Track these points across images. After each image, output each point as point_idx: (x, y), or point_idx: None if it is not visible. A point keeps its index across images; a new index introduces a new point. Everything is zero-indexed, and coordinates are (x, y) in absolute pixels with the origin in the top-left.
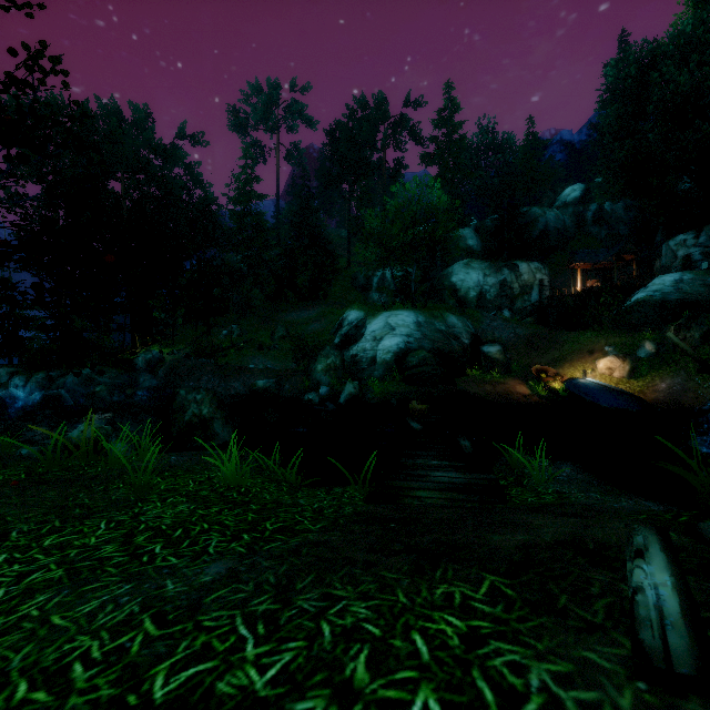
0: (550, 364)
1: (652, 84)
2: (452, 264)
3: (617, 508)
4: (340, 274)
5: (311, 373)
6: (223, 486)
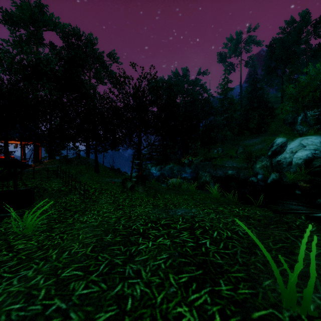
0: None
1: None
2: None
3: None
4: (275, 118)
5: (253, 168)
6: (212, 197)
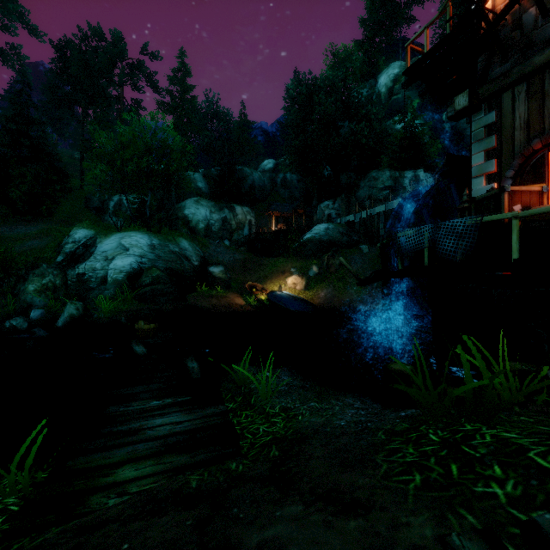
0: (258, 281)
1: (314, 102)
2: (185, 200)
3: (351, 433)
4: (71, 193)
5: (18, 294)
6: None
